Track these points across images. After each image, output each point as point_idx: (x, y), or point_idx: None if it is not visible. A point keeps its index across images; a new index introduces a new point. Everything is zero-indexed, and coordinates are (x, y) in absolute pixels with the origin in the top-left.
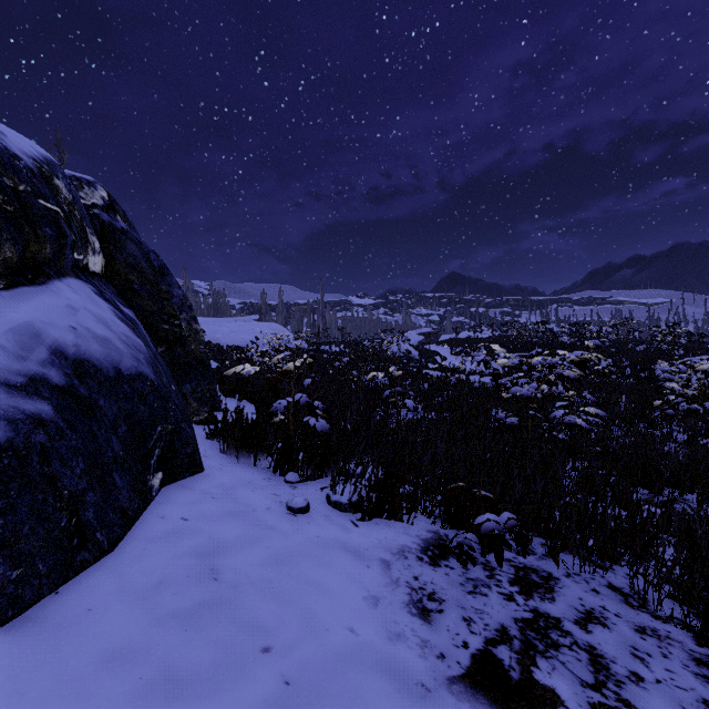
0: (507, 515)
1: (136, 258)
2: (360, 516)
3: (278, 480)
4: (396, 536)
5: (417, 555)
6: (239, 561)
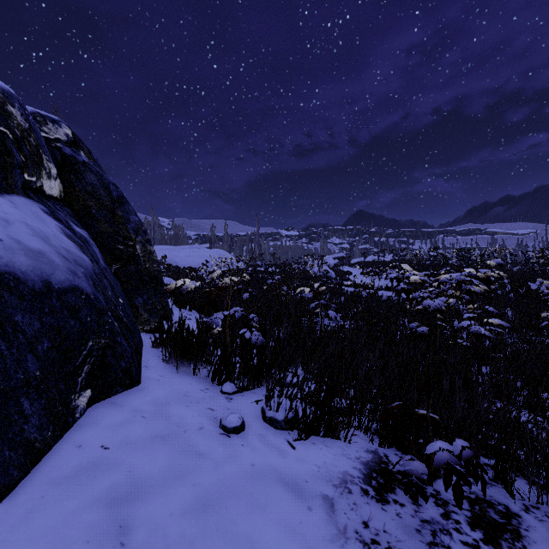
0: (461, 443)
1: (95, 187)
2: (296, 434)
3: (215, 390)
4: (335, 460)
5: (361, 487)
6: (158, 509)
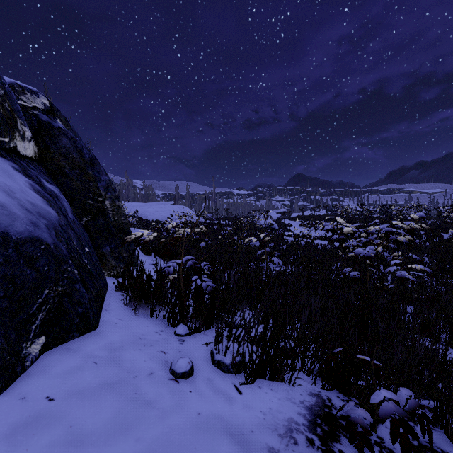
0: (405, 393)
1: (68, 149)
2: (243, 378)
3: (169, 332)
4: (280, 405)
5: (306, 436)
6: None
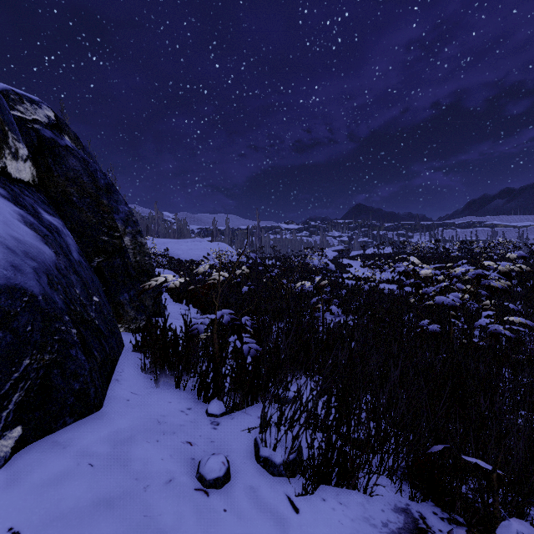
0: None
1: (78, 173)
2: (299, 484)
3: (199, 410)
4: (354, 531)
5: None
6: None
